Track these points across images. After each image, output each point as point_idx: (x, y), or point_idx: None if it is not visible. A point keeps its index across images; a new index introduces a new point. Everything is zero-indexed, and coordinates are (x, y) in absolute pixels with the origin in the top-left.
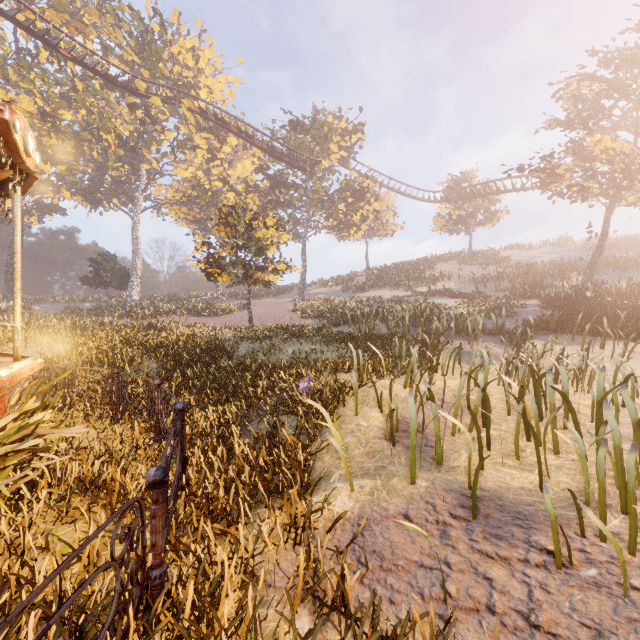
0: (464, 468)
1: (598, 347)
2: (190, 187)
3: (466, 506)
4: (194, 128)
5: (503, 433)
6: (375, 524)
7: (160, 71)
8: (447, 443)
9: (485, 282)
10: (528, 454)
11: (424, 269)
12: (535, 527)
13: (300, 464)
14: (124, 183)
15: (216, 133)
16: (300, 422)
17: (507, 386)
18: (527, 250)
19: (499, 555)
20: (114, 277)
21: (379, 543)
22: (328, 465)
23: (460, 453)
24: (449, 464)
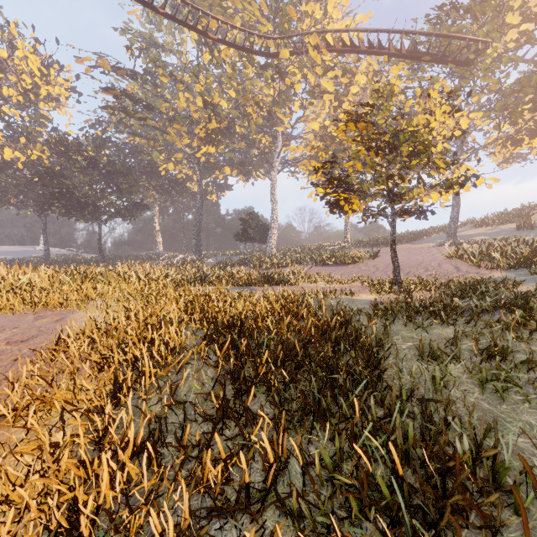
0: None
1: None
2: (318, 139)
3: None
4: (320, 69)
5: None
6: None
7: None
8: None
9: None
10: None
11: None
12: None
13: None
14: (267, 153)
15: (343, 70)
16: None
17: None
18: None
19: None
20: (257, 232)
21: None
22: None
23: None
24: None
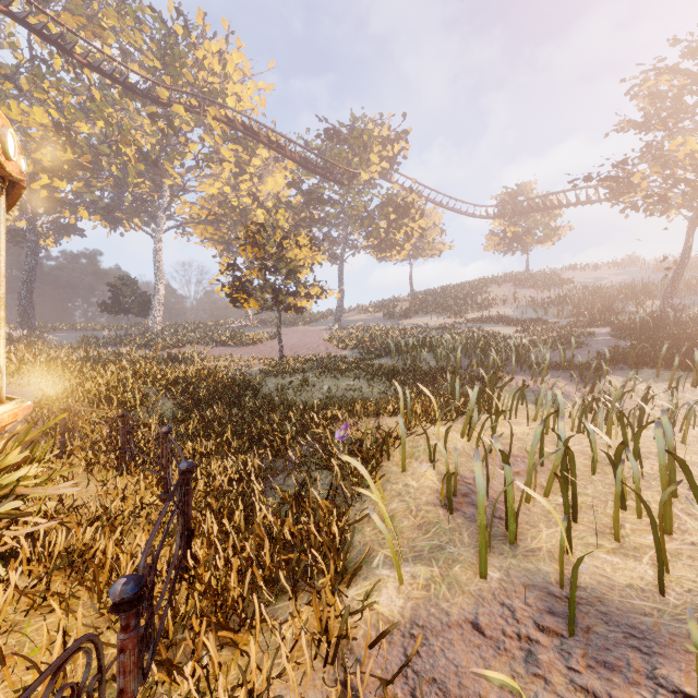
0: (547, 552)
1: (688, 384)
2: (216, 204)
3: (556, 612)
4: (220, 139)
5: (590, 499)
6: (434, 636)
7: (184, 78)
8: (520, 513)
9: (546, 307)
10: (629, 532)
11: (475, 293)
12: (660, 652)
13: (334, 539)
14: (146, 201)
15: (244, 144)
16: (335, 479)
17: (592, 438)
18: (592, 271)
19: (613, 697)
20: (134, 303)
21: (440, 667)
22: (370, 540)
23: (539, 528)
24: (526, 545)
